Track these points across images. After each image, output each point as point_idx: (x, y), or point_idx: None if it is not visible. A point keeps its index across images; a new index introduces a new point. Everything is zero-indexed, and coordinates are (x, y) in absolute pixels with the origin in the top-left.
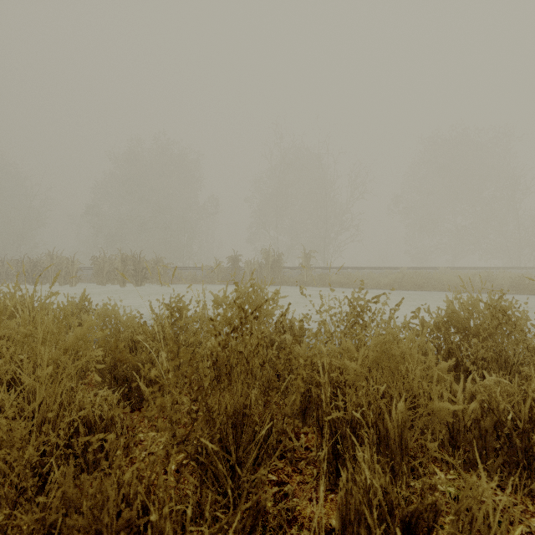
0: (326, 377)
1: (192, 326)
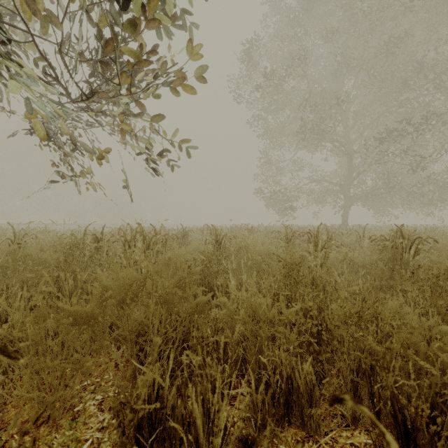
0: None
1: None
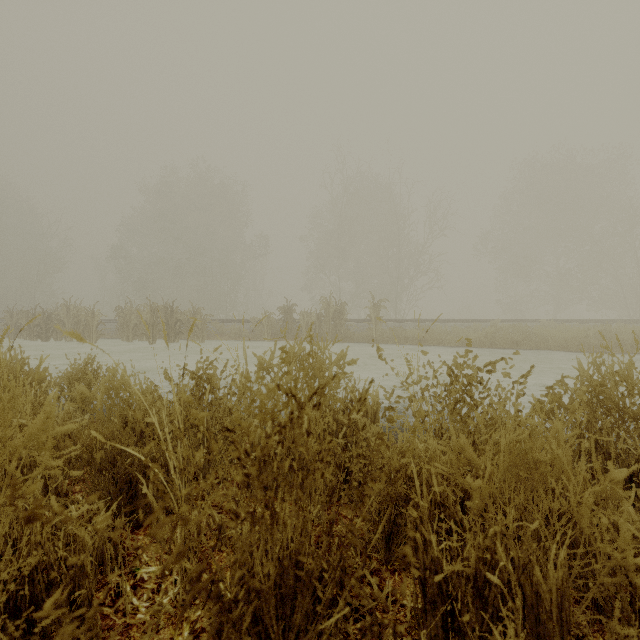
0: (424, 490)
1: (230, 398)
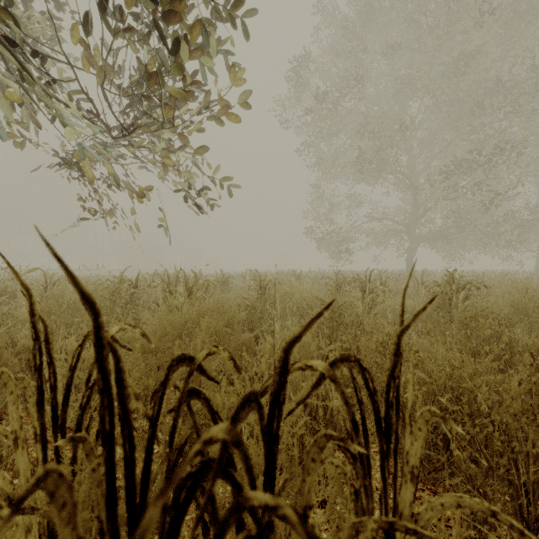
0: None
1: None
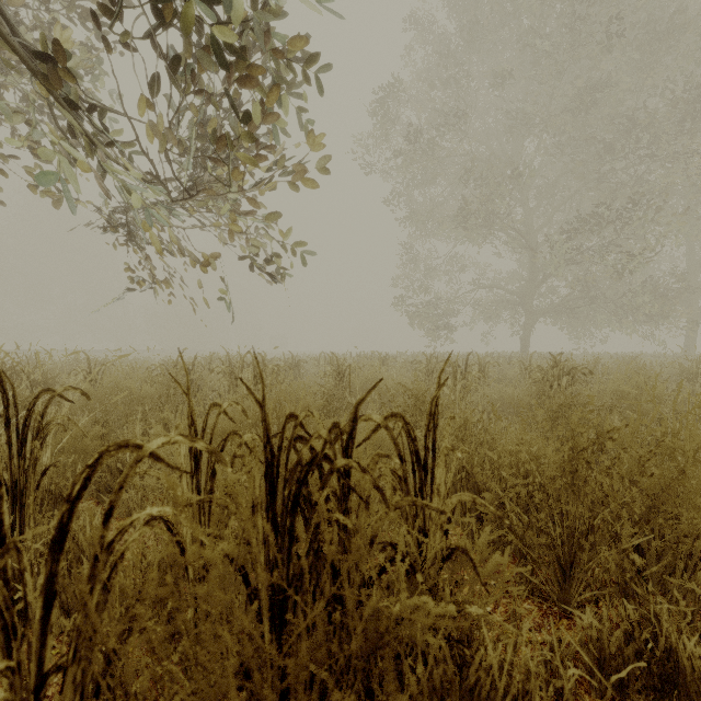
0: None
1: None
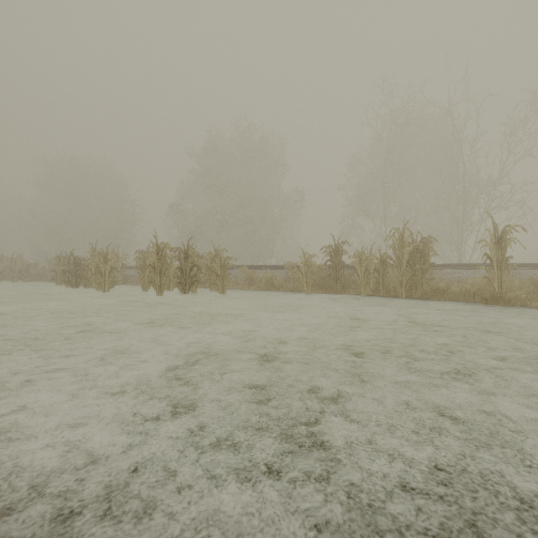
0: None
1: None
